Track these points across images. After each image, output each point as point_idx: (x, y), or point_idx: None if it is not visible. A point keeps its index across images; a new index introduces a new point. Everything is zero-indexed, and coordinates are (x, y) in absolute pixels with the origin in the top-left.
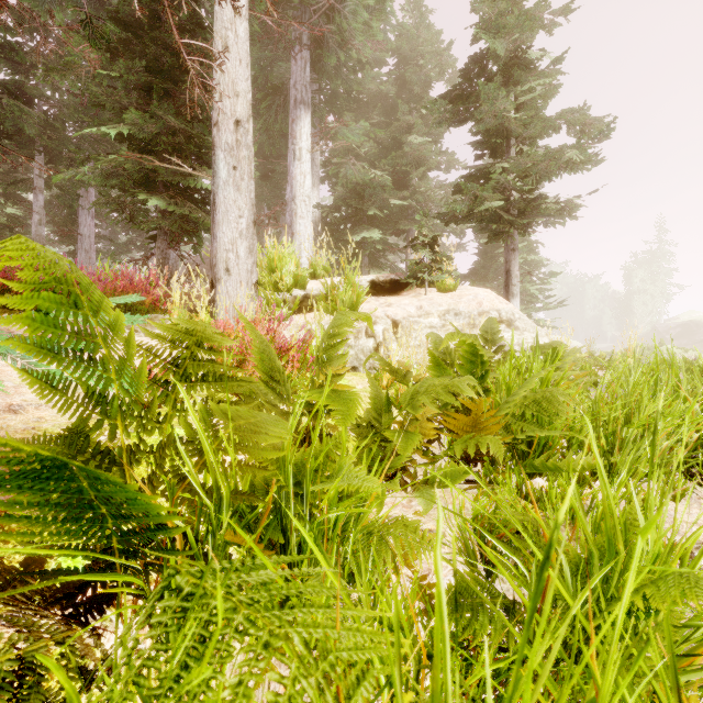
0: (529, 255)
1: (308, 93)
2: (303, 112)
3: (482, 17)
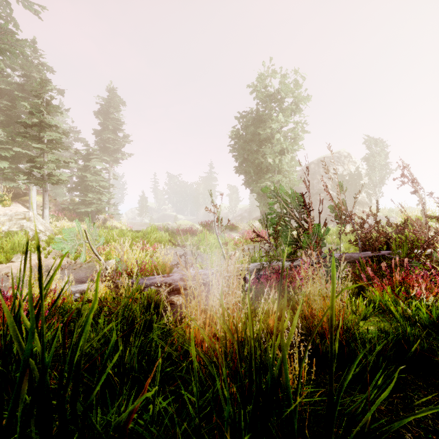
0: (99, 183)
1: None
2: None
3: (27, 103)
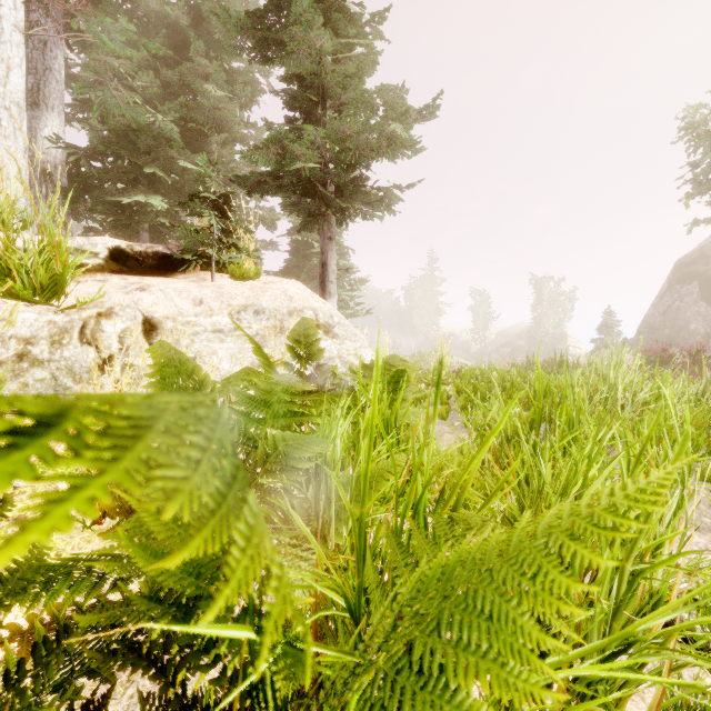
0: (342, 259)
1: None
2: None
3: None
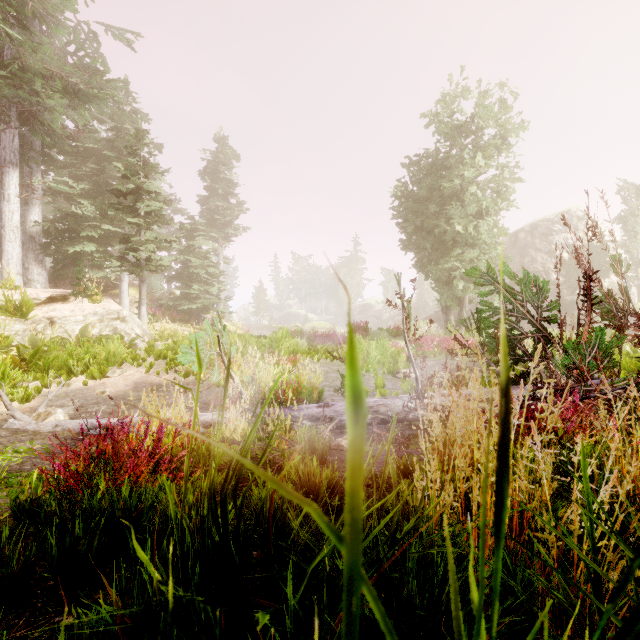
0: (207, 269)
1: (16, 157)
2: (12, 170)
3: (121, 164)
